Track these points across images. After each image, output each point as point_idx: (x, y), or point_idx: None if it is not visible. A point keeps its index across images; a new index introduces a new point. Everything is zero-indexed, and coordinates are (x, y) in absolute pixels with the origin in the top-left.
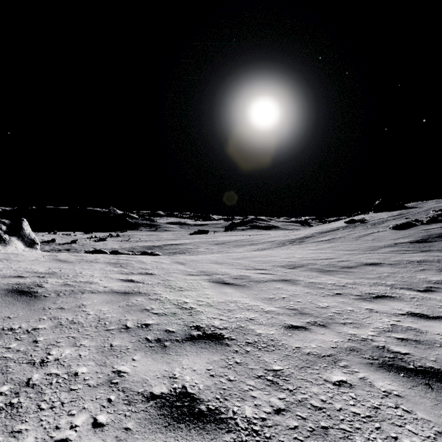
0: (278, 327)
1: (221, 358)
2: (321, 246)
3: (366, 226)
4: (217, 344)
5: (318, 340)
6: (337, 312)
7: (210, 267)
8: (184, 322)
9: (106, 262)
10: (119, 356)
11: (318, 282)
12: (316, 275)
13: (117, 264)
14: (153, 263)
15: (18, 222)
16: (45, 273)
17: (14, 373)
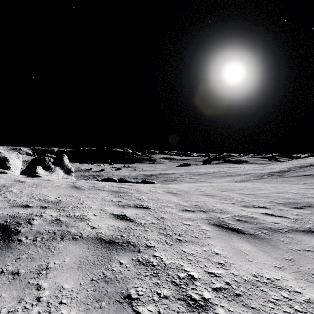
0: None
1: None
2: (309, 180)
3: None
4: None
5: None
6: None
7: (202, 200)
8: None
9: (110, 191)
10: None
11: None
12: None
13: (118, 193)
14: (149, 193)
15: (61, 156)
16: (52, 201)
17: None
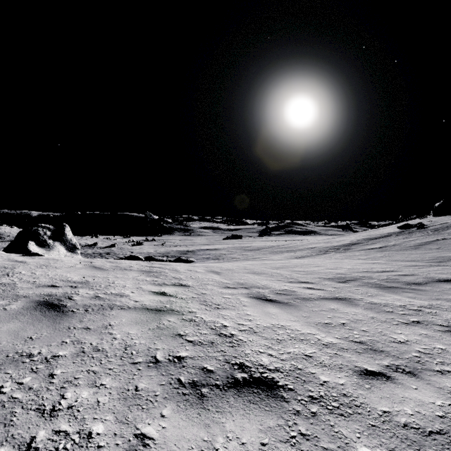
0: (348, 371)
1: (278, 424)
2: (372, 255)
3: (426, 232)
4: (270, 396)
5: (412, 401)
6: (424, 351)
7: (247, 278)
8: (225, 357)
9: (140, 270)
10: (145, 407)
11: (382, 303)
12: (376, 292)
13: (150, 273)
14: (187, 272)
15: (61, 227)
16: (79, 282)
17: (17, 425)
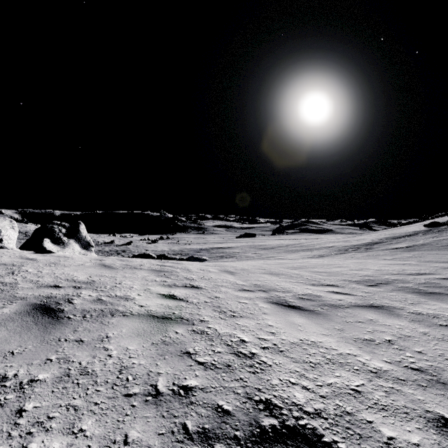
0: (419, 420)
1: None
2: (399, 255)
3: None
4: None
5: None
6: None
7: (265, 279)
8: (245, 390)
9: (150, 269)
10: None
11: (430, 314)
12: (416, 299)
13: (161, 272)
14: (199, 271)
15: (76, 225)
16: (84, 282)
17: None
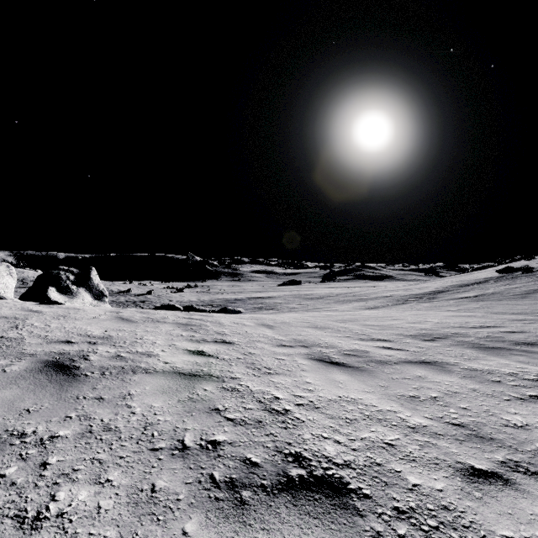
0: (447, 470)
1: None
2: (465, 305)
3: (534, 277)
4: (338, 507)
5: None
6: None
7: (307, 334)
8: (275, 444)
9: (175, 323)
10: (162, 518)
11: (485, 370)
12: (474, 354)
13: (188, 326)
14: (233, 325)
15: (87, 271)
16: (99, 337)
17: None
